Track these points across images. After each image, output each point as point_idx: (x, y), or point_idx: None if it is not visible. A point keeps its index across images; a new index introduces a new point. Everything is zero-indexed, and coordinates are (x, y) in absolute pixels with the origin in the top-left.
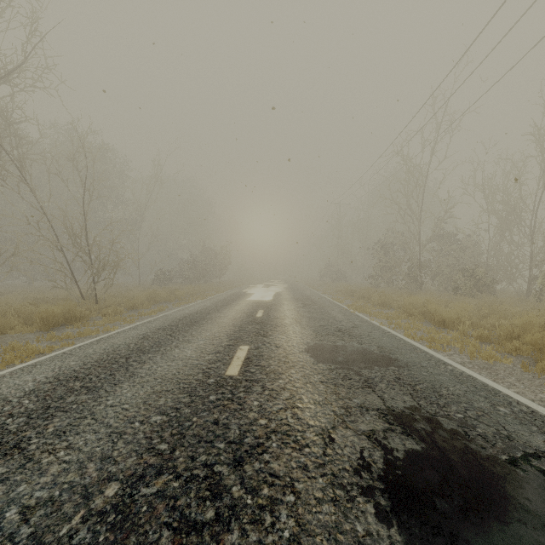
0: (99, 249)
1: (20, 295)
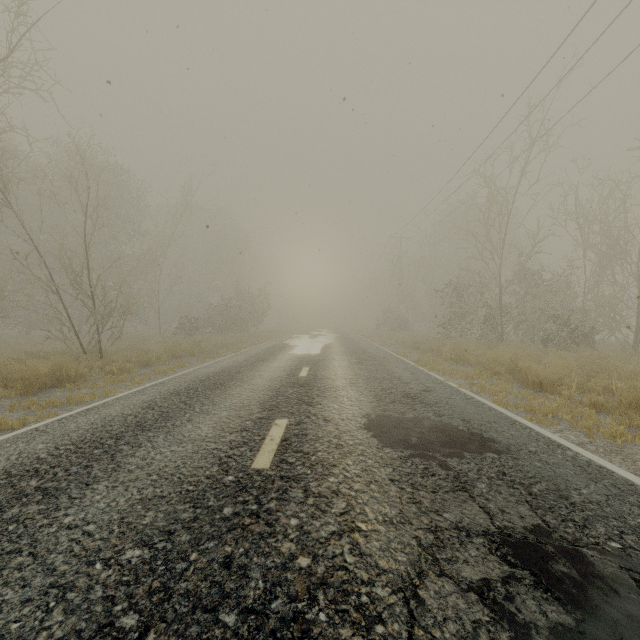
0: (104, 290)
1: (9, 348)
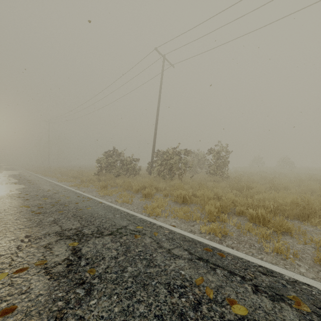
0: None
1: None
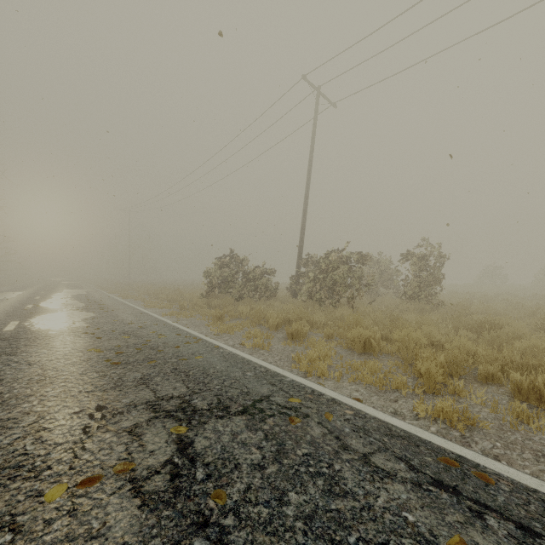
0: None
1: None
